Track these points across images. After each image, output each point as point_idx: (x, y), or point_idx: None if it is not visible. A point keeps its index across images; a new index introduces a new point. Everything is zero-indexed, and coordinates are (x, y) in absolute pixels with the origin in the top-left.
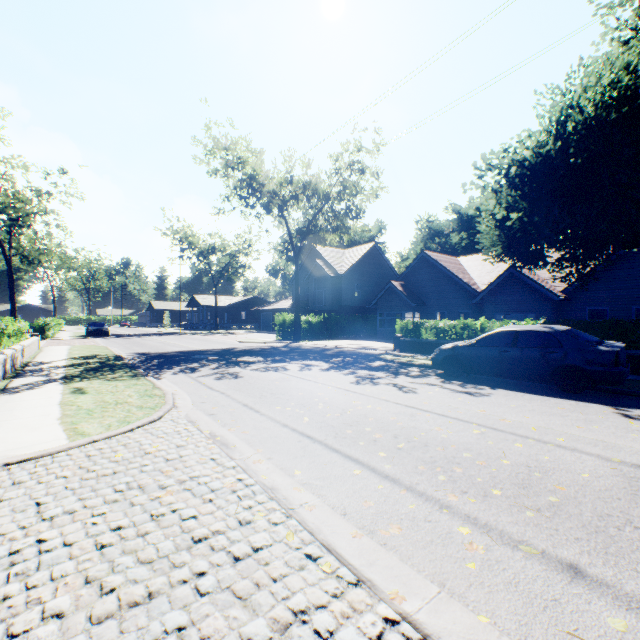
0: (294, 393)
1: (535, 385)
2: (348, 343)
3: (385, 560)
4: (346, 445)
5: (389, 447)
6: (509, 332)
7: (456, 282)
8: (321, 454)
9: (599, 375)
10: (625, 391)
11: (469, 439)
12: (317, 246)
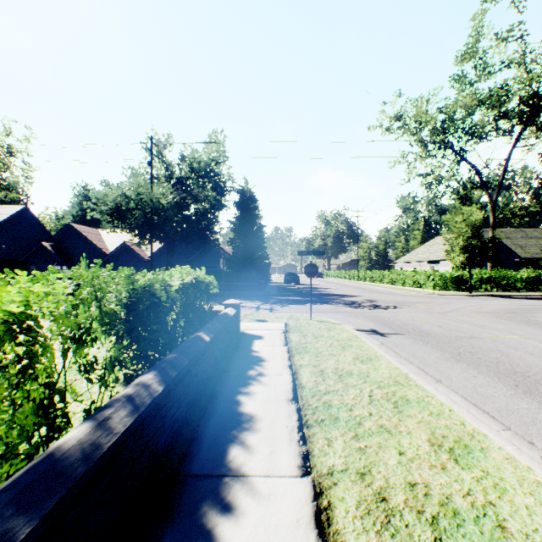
0: None
1: None
2: None
3: None
4: None
5: None
6: None
7: (95, 247)
8: None
9: None
10: None
11: None
12: None
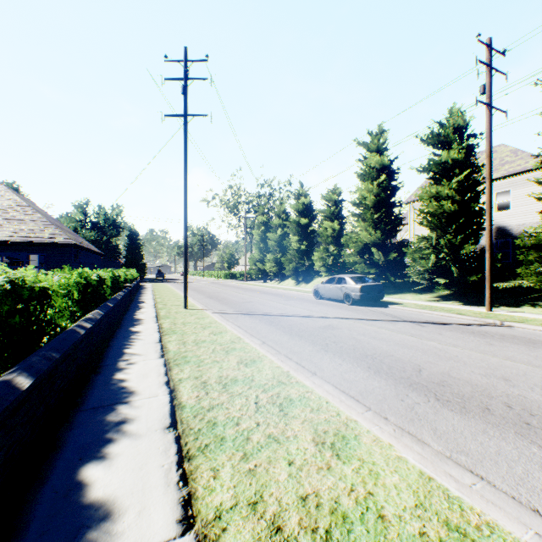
0: None
1: None
2: None
3: None
4: None
5: None
6: None
7: None
8: None
9: None
10: None
11: None
12: None
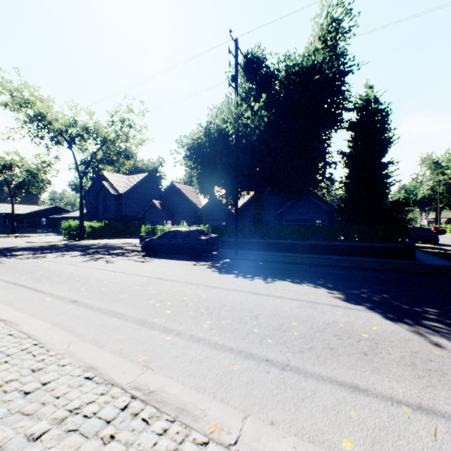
0: (32, 268)
1: (184, 256)
2: (119, 241)
3: (2, 308)
4: (33, 284)
5: (57, 282)
6: (173, 231)
7: (191, 203)
8: (13, 288)
9: (201, 249)
10: (214, 256)
11: (104, 277)
12: (105, 172)
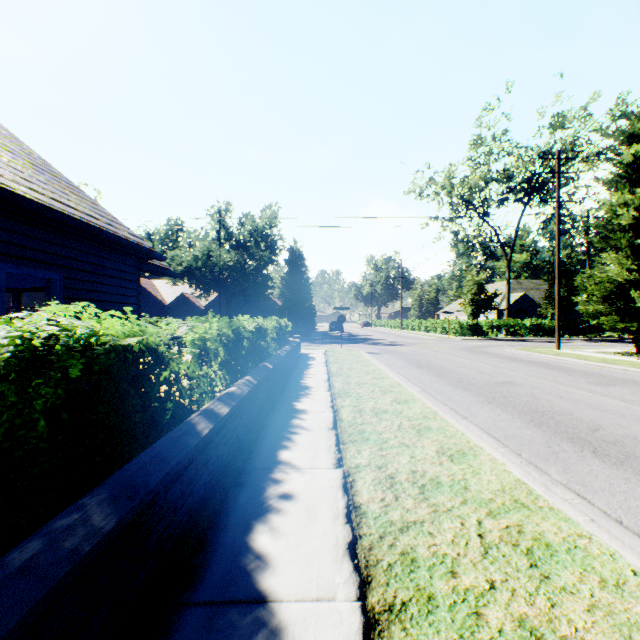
0: None
1: None
2: None
3: None
4: None
5: None
6: None
7: (153, 298)
8: None
9: None
10: None
11: None
12: None
